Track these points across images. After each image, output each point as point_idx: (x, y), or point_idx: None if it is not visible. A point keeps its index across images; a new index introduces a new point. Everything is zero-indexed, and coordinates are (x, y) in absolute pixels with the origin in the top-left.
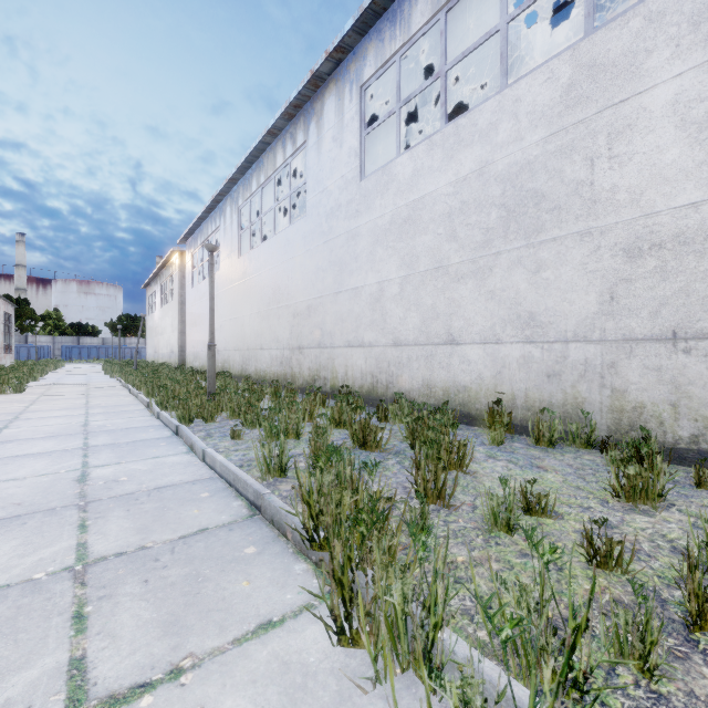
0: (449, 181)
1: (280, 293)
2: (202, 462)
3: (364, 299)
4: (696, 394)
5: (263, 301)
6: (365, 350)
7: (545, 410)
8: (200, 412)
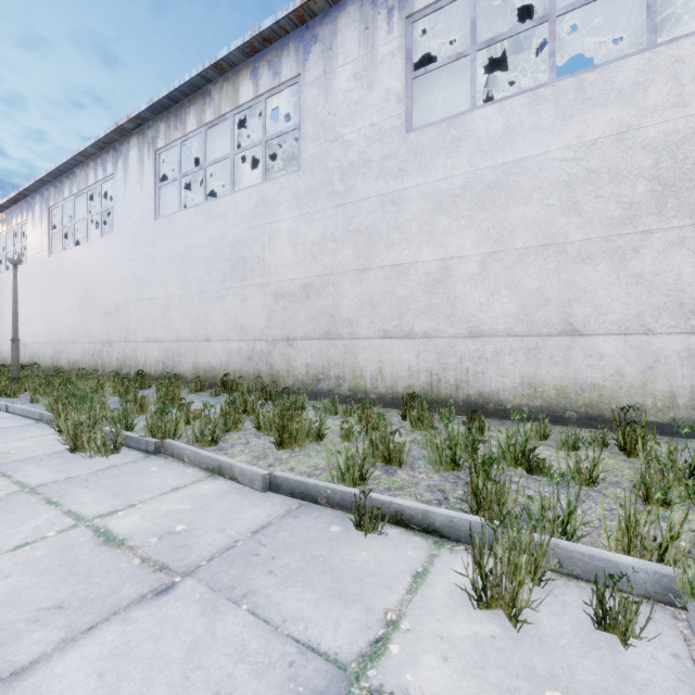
0: (206, 238)
1: (92, 295)
2: (6, 413)
3: (158, 307)
4: (293, 365)
5: (76, 300)
6: (159, 344)
7: (247, 378)
8: (4, 390)
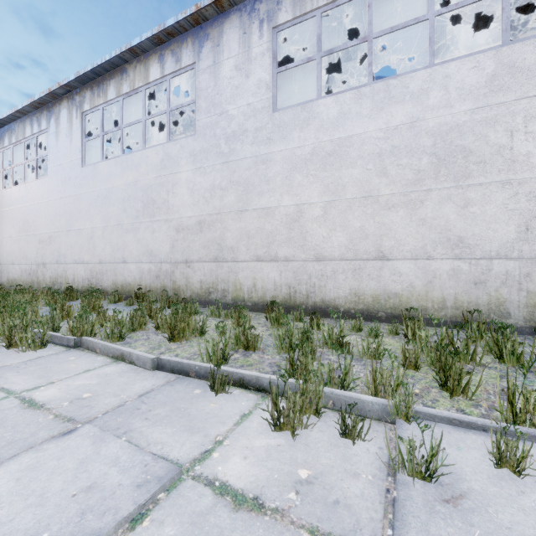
0: (123, 183)
1: (29, 225)
2: None
3: (84, 236)
4: (191, 281)
5: (15, 229)
6: (85, 265)
7: (156, 291)
8: None
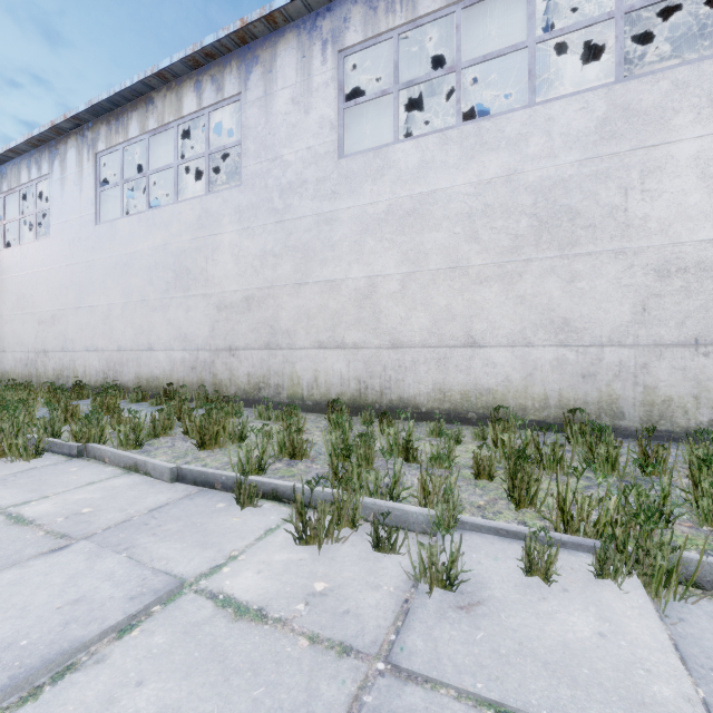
0: (149, 247)
1: (25, 301)
2: None
3: (98, 315)
4: (236, 374)
5: (6, 305)
6: (99, 353)
7: (191, 387)
8: None
